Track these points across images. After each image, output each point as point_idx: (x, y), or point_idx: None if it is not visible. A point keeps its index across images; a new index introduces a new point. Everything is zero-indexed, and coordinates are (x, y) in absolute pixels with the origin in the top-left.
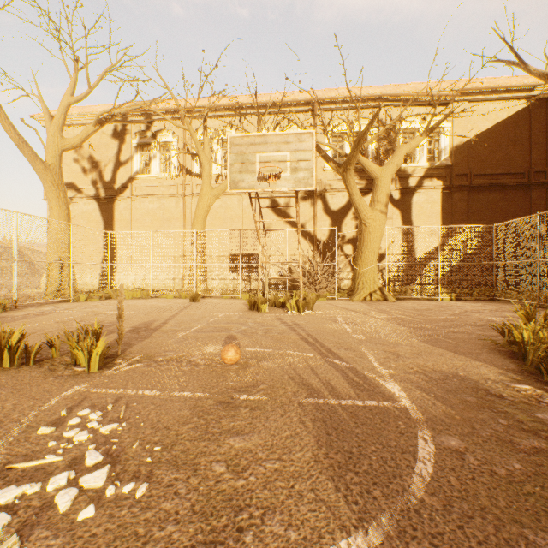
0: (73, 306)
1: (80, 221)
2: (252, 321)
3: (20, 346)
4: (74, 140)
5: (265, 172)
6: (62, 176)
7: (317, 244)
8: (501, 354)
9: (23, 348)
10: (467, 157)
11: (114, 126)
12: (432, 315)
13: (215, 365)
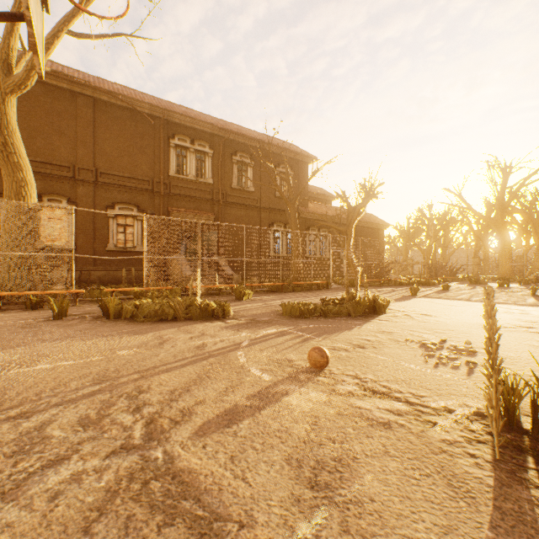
0: None
1: None
2: None
3: None
4: None
5: None
6: None
7: None
8: (167, 322)
9: None
10: None
11: None
12: None
13: (337, 370)
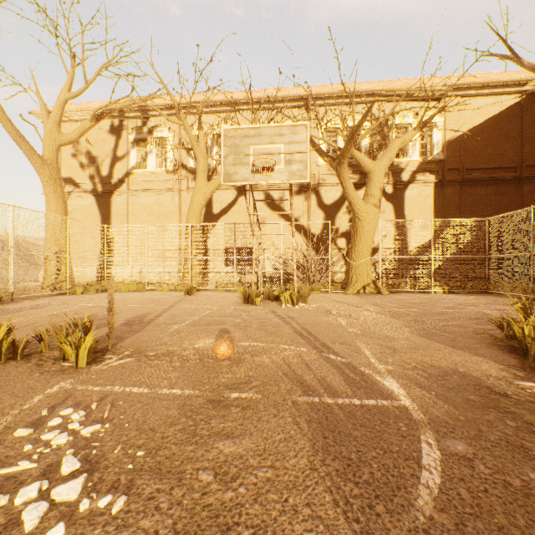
0: (69, 298)
1: (78, 215)
2: (246, 314)
3: (7, 340)
4: (71, 135)
5: (258, 164)
6: (60, 171)
7: (310, 238)
8: (500, 349)
9: (10, 343)
10: (459, 151)
11: (111, 122)
12: (427, 308)
13: (207, 360)
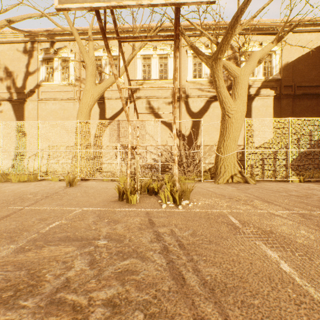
0: None
1: None
2: (107, 232)
3: None
4: None
5: None
6: None
7: (181, 137)
8: None
9: None
10: (292, 73)
11: (24, 44)
12: None
13: None
